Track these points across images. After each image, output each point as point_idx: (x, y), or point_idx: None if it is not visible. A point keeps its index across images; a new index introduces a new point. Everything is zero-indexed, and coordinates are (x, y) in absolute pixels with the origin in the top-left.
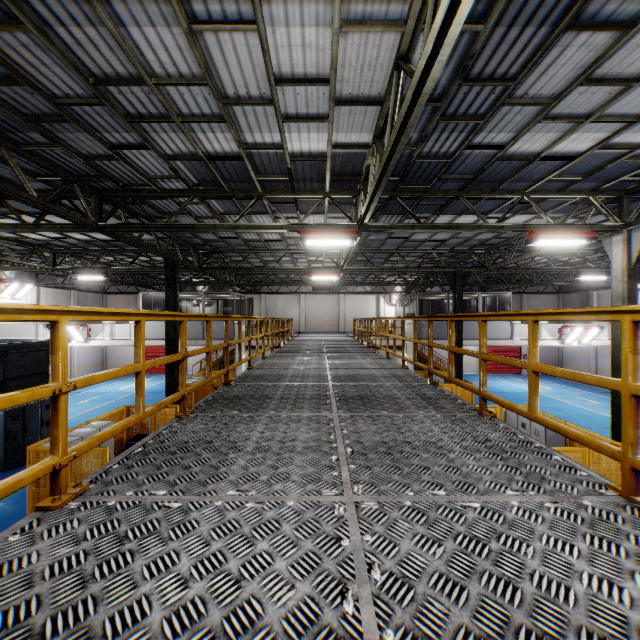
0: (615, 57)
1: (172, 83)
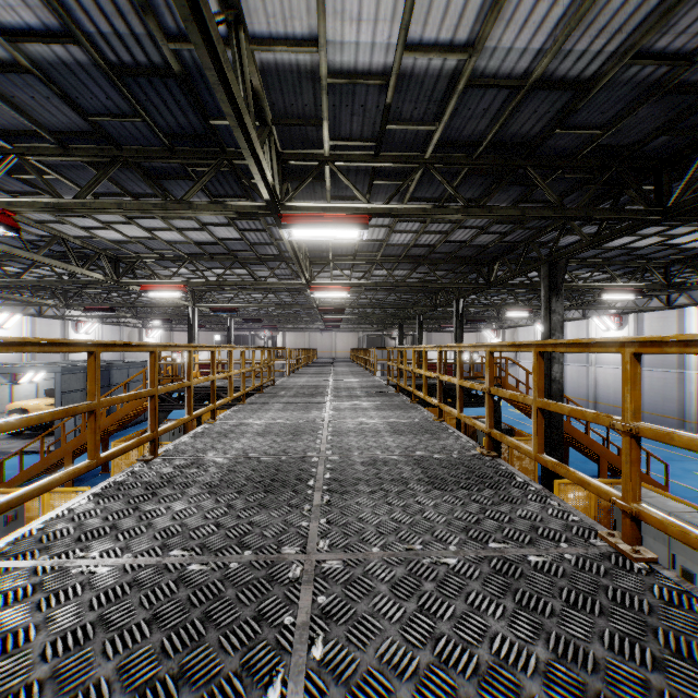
0: None
1: None
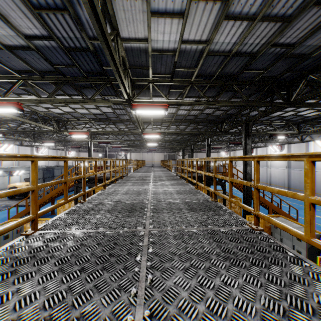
0: (1, 21)
1: (244, 20)
